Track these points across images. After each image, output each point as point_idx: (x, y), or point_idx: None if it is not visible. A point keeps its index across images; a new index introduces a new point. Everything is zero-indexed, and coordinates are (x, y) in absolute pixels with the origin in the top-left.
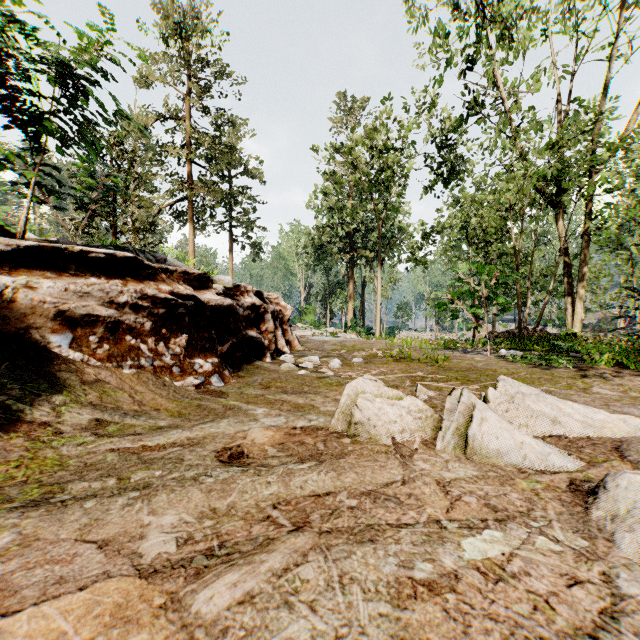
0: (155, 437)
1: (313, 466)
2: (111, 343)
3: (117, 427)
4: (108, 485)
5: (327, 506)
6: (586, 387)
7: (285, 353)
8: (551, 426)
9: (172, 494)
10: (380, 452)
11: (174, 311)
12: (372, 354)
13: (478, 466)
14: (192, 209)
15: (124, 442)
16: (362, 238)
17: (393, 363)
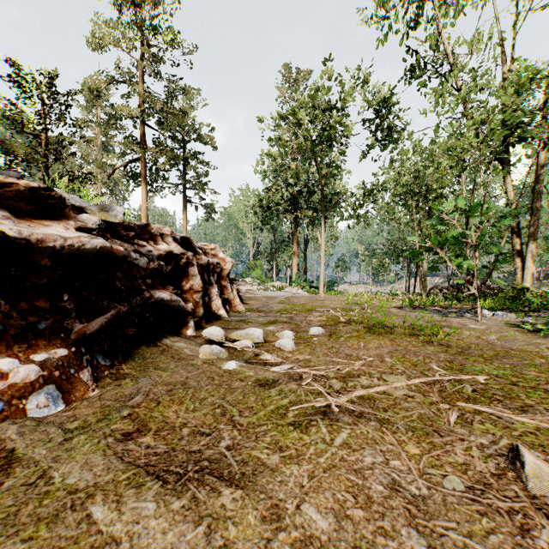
0: None
1: None
2: None
3: None
4: None
5: None
6: None
7: (220, 317)
8: None
9: None
10: None
11: None
12: (330, 318)
13: None
14: (145, 169)
15: None
16: (305, 200)
17: (369, 337)
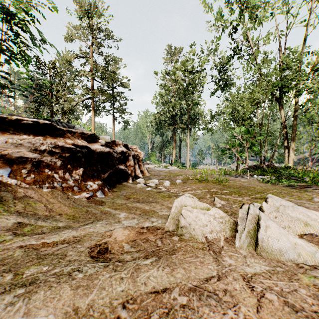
0: (52, 236)
1: (154, 262)
2: (35, 173)
3: (31, 228)
4: (5, 281)
5: (164, 304)
6: (309, 198)
7: (140, 177)
8: (303, 227)
9: (48, 291)
10: (198, 248)
11: (75, 155)
12: (186, 178)
13: (267, 261)
14: (93, 103)
15: (31, 240)
16: (179, 118)
17: (198, 183)
